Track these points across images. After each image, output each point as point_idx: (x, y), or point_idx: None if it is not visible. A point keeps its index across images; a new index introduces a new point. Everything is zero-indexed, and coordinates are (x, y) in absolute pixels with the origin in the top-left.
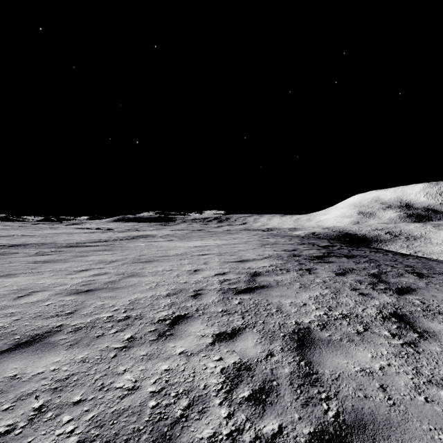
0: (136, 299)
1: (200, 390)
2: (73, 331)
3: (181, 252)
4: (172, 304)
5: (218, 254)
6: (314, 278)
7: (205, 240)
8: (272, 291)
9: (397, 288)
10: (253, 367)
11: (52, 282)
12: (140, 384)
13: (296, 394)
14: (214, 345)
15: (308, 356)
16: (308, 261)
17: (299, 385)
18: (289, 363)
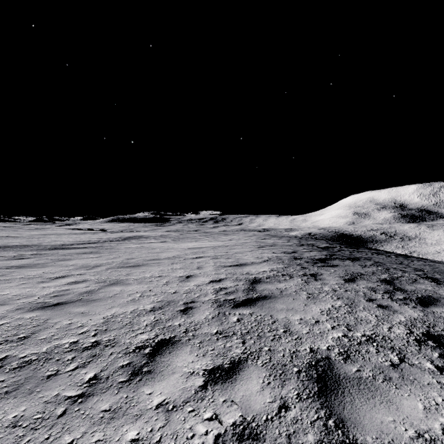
0: (113, 316)
1: None
2: (17, 367)
3: (173, 254)
4: (156, 323)
5: (213, 257)
6: (322, 286)
7: (200, 241)
8: (276, 302)
9: (418, 298)
10: (262, 433)
11: (17, 293)
12: None
13: None
14: (206, 389)
15: (337, 409)
16: (311, 264)
17: None
18: (312, 423)
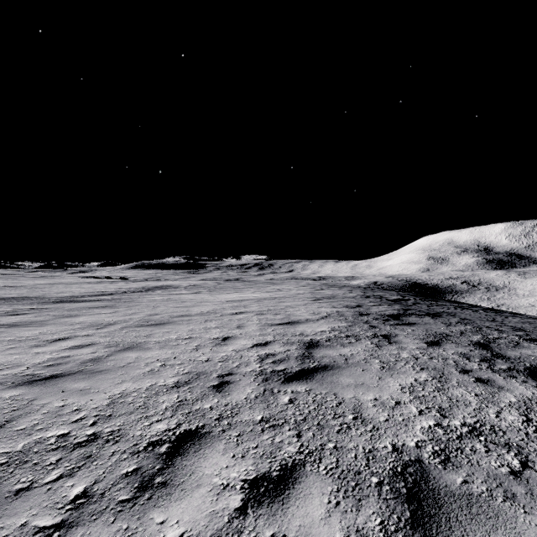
0: (122, 394)
1: None
2: None
3: (207, 309)
4: (179, 406)
5: (258, 312)
6: (398, 351)
7: (242, 292)
8: (340, 375)
9: (527, 369)
10: None
11: (0, 361)
12: None
13: None
14: (246, 514)
15: None
16: (381, 322)
17: None
18: None
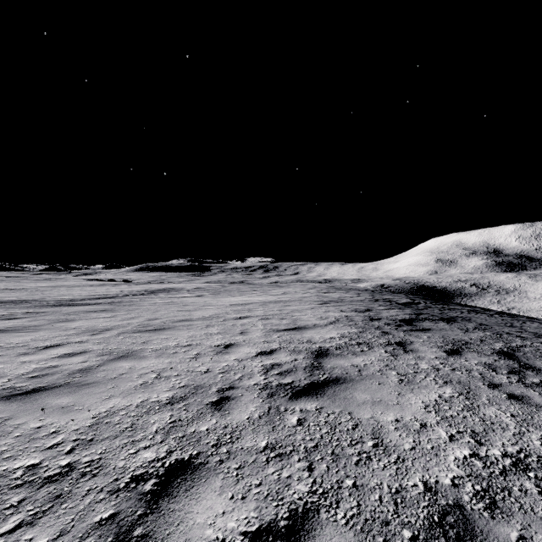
0: (109, 412)
1: None
2: None
3: (210, 313)
4: (172, 428)
5: (263, 317)
6: (416, 361)
7: (247, 296)
8: (354, 390)
9: None
10: None
11: None
12: None
13: None
14: None
15: None
16: (394, 328)
17: None
18: None
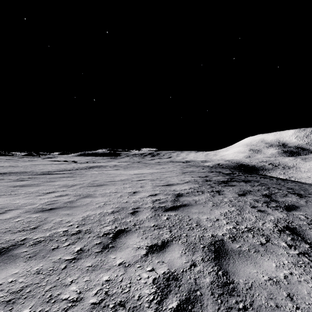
0: (88, 216)
1: (135, 300)
2: (33, 244)
3: (124, 178)
4: (115, 220)
5: (151, 179)
6: (223, 198)
7: (142, 169)
8: (192, 208)
9: (285, 206)
10: (180, 277)
11: (24, 202)
12: (83, 295)
13: (217, 304)
14: (148, 256)
15: (224, 266)
16: (217, 185)
17: (219, 294)
18: (209, 273)
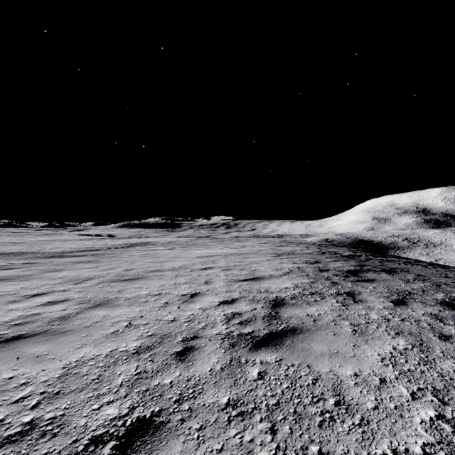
0: (79, 362)
1: None
2: None
3: (179, 264)
4: (137, 380)
5: (225, 268)
6: (366, 311)
7: (211, 249)
8: (311, 340)
9: None
10: None
11: None
12: None
13: None
14: None
15: None
16: (342, 279)
17: None
18: None
